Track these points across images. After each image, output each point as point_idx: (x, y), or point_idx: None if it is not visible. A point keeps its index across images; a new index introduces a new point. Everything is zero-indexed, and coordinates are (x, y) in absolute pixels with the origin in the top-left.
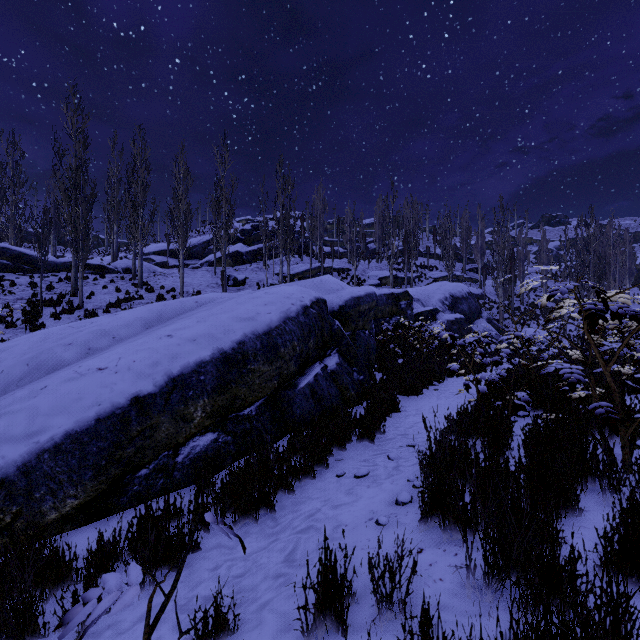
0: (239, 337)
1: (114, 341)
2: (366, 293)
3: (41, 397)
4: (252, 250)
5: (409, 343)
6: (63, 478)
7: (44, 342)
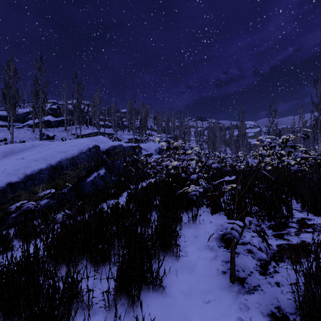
0: (59, 159)
1: None
2: (118, 144)
3: None
4: (58, 120)
5: (139, 167)
6: None
7: None
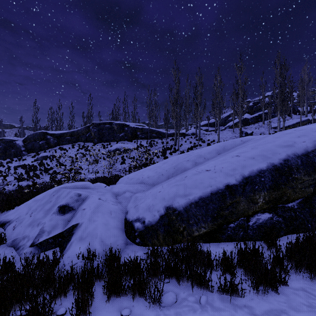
0: (283, 157)
1: (205, 160)
2: None
3: (186, 180)
4: (254, 116)
5: None
6: (199, 217)
7: (178, 160)
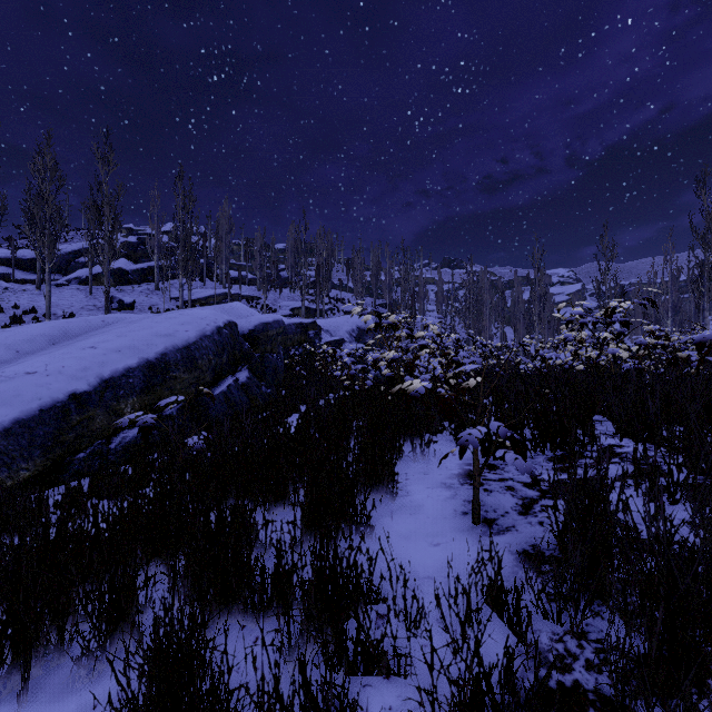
0: (161, 350)
1: (19, 355)
2: (274, 320)
3: None
4: (140, 268)
5: (316, 369)
6: (15, 454)
7: None
